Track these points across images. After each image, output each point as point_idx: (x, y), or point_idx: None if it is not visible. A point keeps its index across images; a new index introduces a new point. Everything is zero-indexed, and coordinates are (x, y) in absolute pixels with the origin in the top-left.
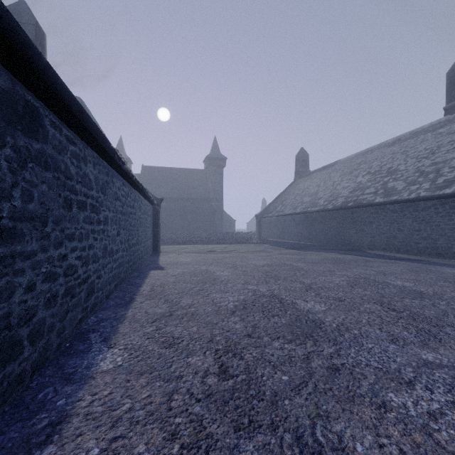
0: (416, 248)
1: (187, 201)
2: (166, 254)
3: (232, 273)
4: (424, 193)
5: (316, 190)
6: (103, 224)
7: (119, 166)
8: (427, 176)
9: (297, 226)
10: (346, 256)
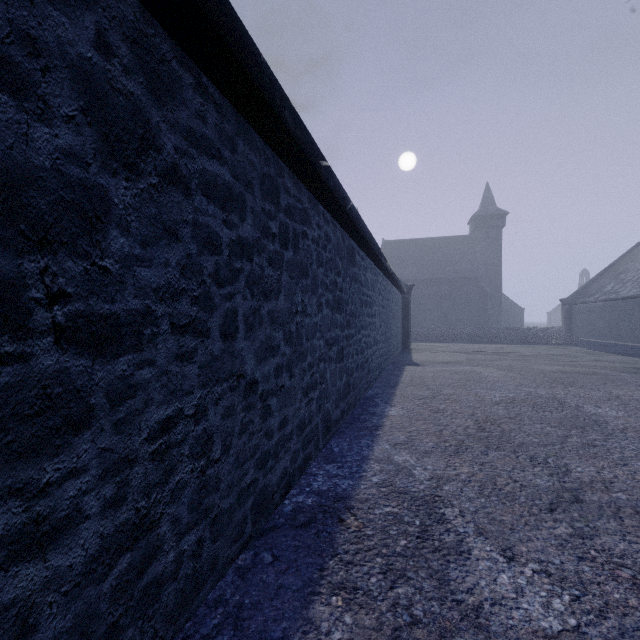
0: None
1: (442, 283)
2: (418, 351)
3: (504, 375)
4: None
5: None
6: (373, 317)
7: (383, 265)
8: None
9: None
10: None
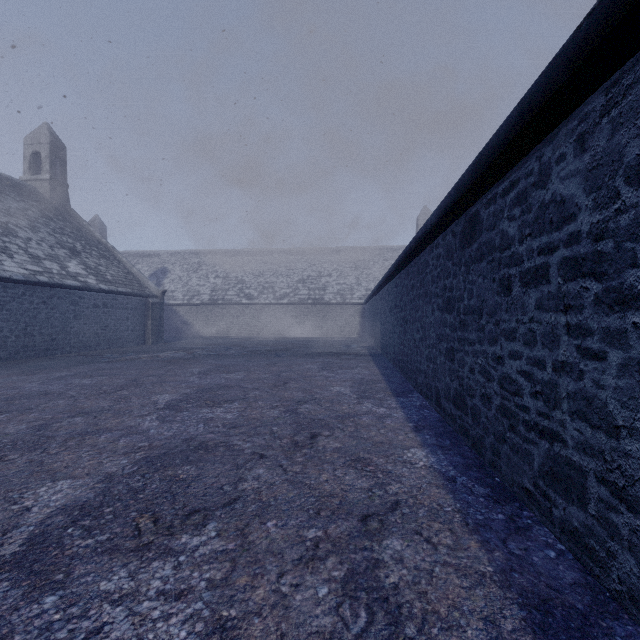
0: None
1: None
2: None
3: None
4: None
5: None
6: None
7: None
8: None
9: None
10: None
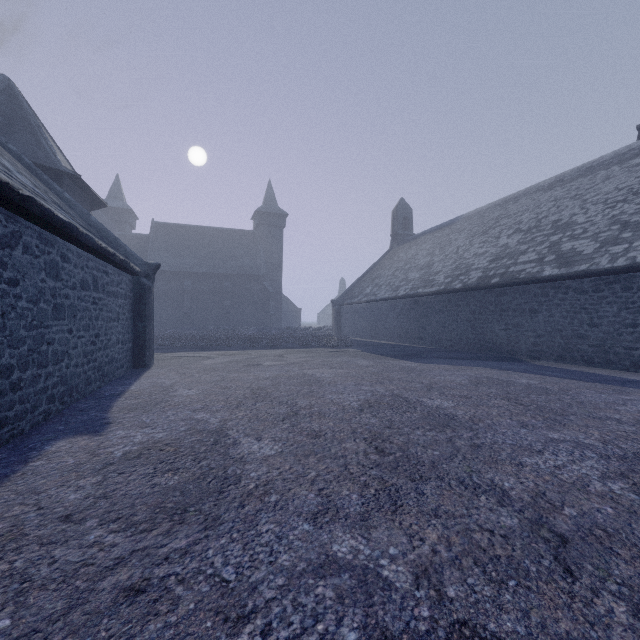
0: (629, 358)
1: (225, 279)
2: (155, 374)
3: (283, 445)
4: None
5: (428, 260)
6: None
7: None
8: (639, 229)
9: (400, 318)
10: (509, 374)
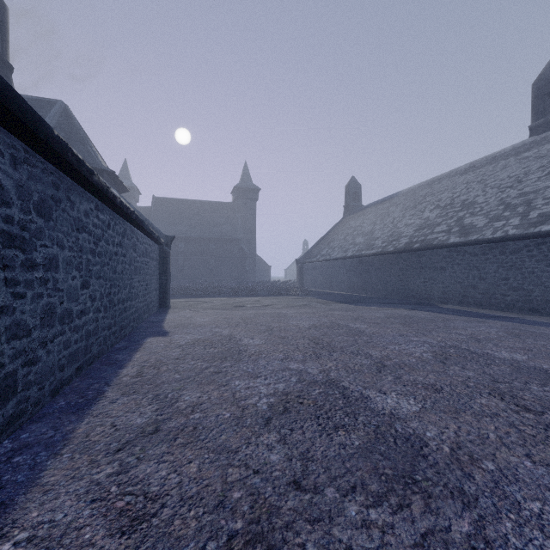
0: (503, 301)
1: (210, 242)
2: (176, 311)
3: (265, 341)
4: (514, 230)
5: (371, 228)
6: (43, 269)
7: (82, 176)
8: (515, 210)
9: (348, 273)
10: (416, 312)
